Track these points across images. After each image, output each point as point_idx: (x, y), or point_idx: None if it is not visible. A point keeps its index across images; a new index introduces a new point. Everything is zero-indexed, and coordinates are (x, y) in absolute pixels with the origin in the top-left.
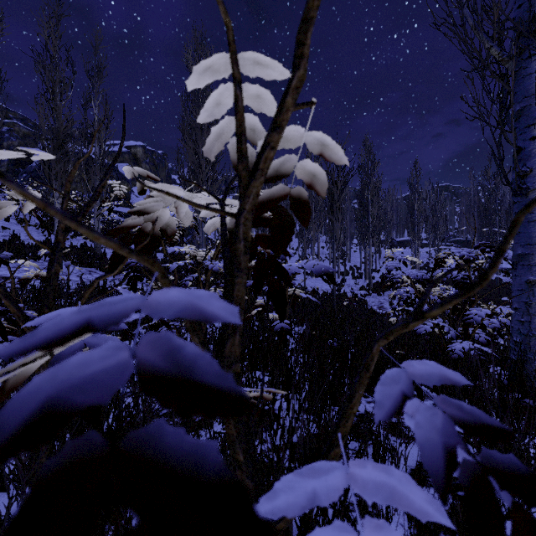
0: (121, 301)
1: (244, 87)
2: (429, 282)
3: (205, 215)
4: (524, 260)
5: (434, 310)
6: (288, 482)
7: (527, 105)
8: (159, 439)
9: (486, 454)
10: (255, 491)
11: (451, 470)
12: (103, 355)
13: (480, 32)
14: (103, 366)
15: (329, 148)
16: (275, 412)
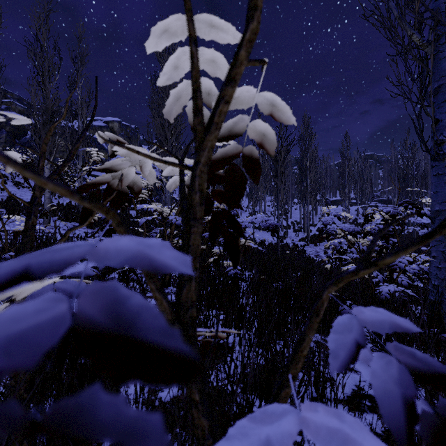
0: (68, 248)
1: (201, 51)
2: (359, 234)
3: (167, 174)
4: (441, 216)
5: (388, 258)
6: (242, 427)
7: (443, 83)
8: (91, 411)
9: (443, 404)
10: (210, 428)
11: (412, 424)
12: (38, 308)
13: (403, 21)
14: (35, 321)
15: (279, 109)
16: (229, 345)
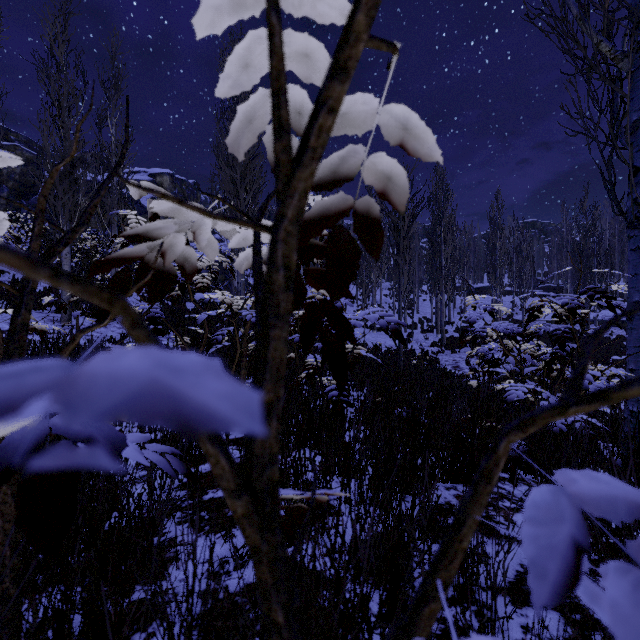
0: (14, 374)
1: (287, 37)
2: (522, 337)
3: (236, 246)
4: None
5: (634, 387)
6: None
7: None
8: None
9: None
10: None
11: None
12: None
13: (586, 23)
14: None
15: (414, 135)
16: (330, 503)
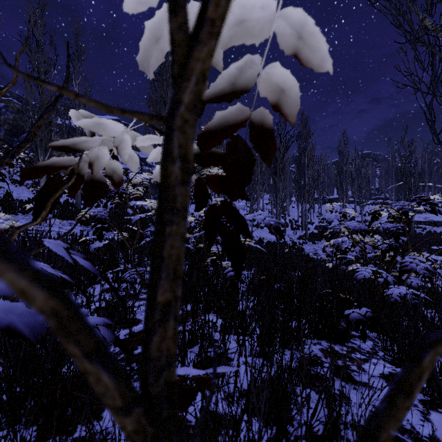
0: None
1: None
2: (367, 233)
3: (153, 160)
4: None
5: None
6: None
7: None
8: None
9: None
10: None
11: None
12: None
13: (414, 4)
14: None
15: (308, 44)
16: (228, 356)
